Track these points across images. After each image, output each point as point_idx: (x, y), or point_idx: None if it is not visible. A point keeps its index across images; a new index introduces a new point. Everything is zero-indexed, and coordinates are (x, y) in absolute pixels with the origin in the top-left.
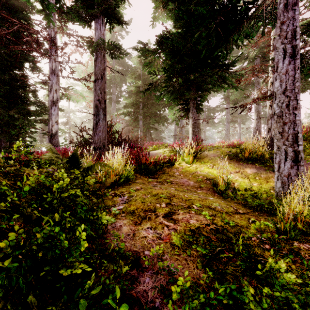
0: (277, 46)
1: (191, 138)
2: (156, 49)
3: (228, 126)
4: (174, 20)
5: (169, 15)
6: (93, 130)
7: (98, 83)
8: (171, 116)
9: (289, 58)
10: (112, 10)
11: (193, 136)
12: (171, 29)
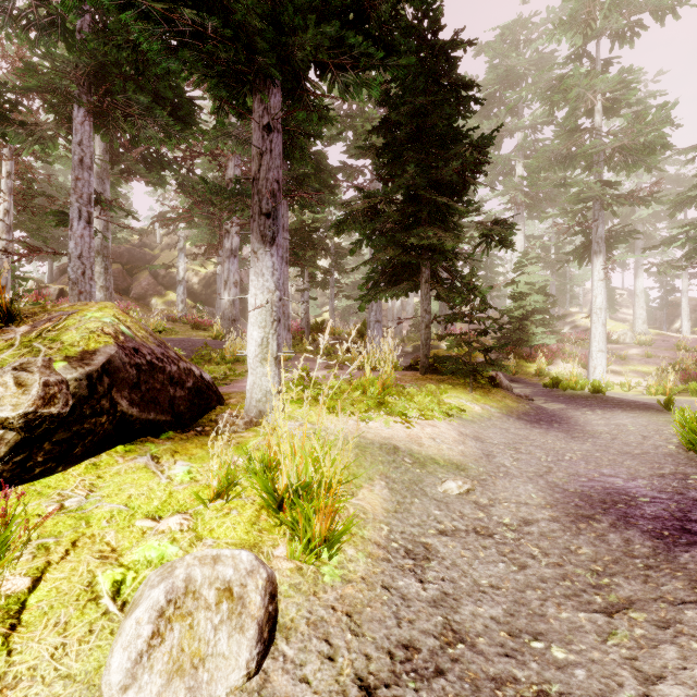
0: (73, 201)
1: None
2: None
3: None
4: None
5: None
6: None
7: None
8: None
9: (85, 222)
10: None
11: None
12: None
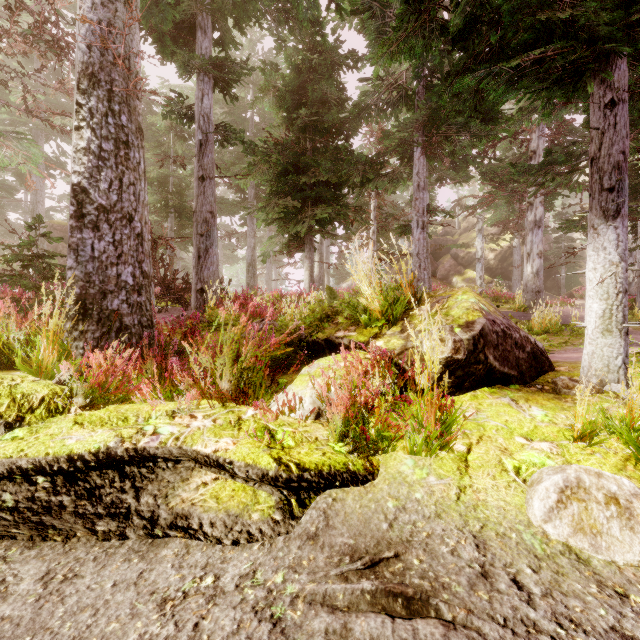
0: (413, 216)
1: (307, 285)
2: (285, 160)
3: (270, 268)
4: (296, 125)
5: (276, 105)
6: (198, 259)
7: (210, 184)
8: (264, 248)
9: (420, 229)
10: (224, 72)
11: (312, 282)
12: (279, 126)
